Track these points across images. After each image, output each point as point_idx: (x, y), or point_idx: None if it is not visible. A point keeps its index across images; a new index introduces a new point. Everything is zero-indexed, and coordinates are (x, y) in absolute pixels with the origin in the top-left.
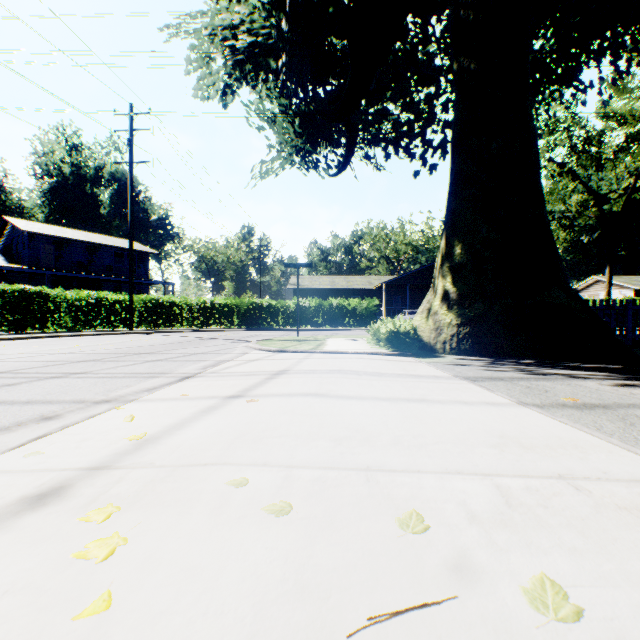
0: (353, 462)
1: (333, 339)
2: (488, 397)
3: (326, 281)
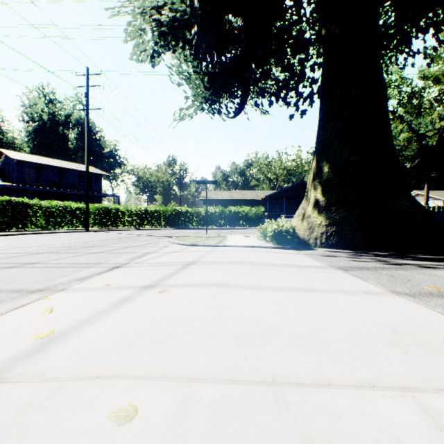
0: (257, 371)
1: (232, 236)
2: (364, 286)
3: (226, 194)
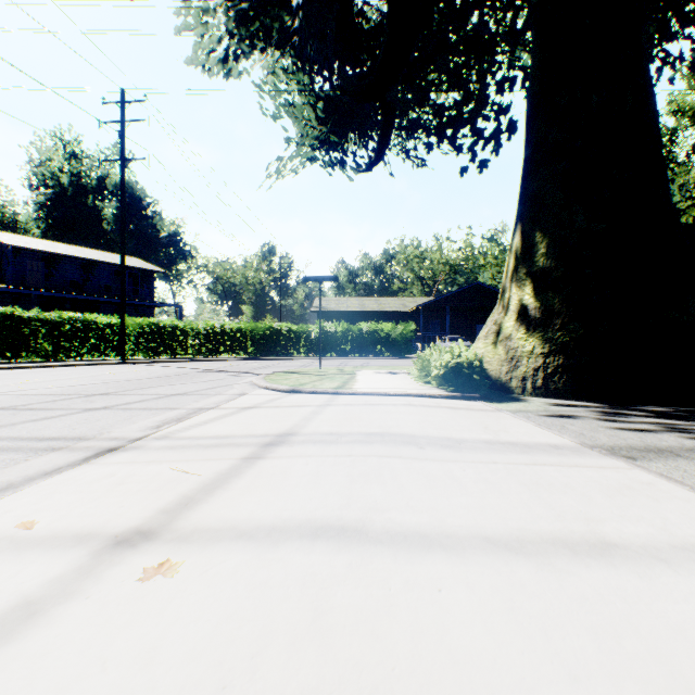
0: None
1: (365, 372)
2: None
3: (355, 304)
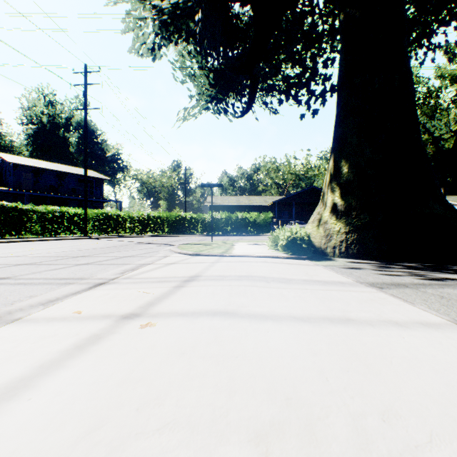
0: None
1: (239, 243)
2: (414, 313)
3: (233, 200)
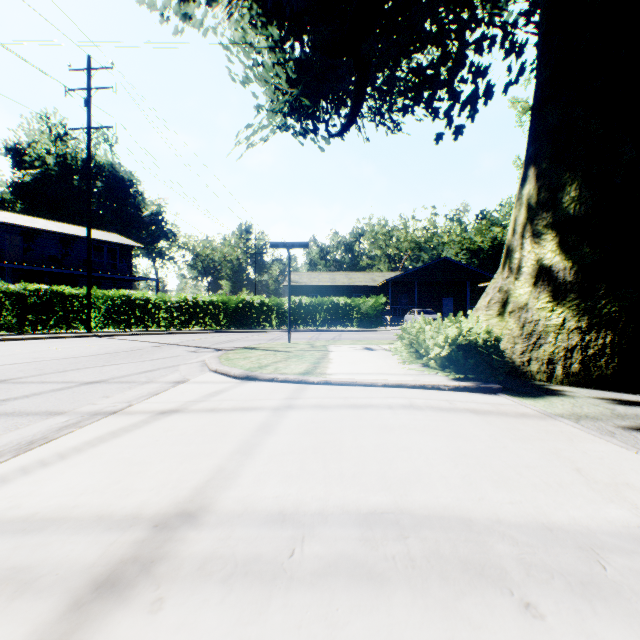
0: None
1: (338, 347)
2: None
3: (326, 278)
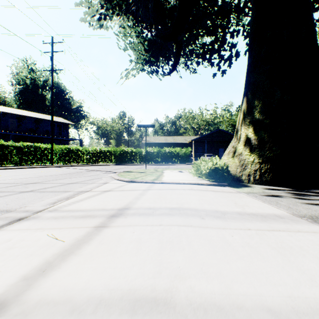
0: None
1: (167, 171)
2: None
3: (162, 139)
